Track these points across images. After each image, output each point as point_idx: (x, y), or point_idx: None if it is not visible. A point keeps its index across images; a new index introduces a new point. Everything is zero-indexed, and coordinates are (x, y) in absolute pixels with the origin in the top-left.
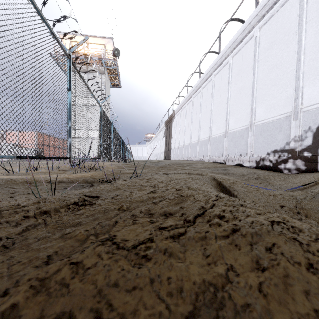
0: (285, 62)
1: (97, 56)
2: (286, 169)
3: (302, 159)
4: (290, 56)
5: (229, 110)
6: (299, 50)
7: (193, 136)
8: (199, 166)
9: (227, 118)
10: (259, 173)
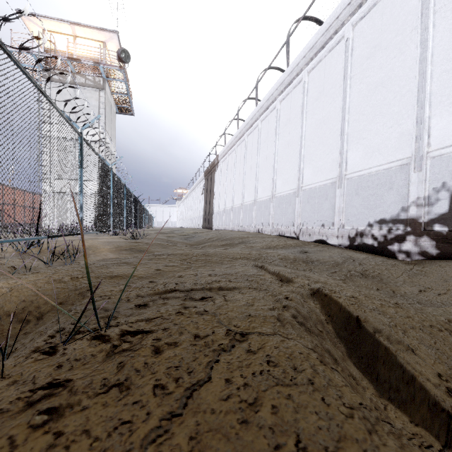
0: (398, 77)
1: (91, 59)
2: (403, 252)
3: (431, 237)
4: (407, 67)
5: (303, 154)
6: (423, 57)
7: (247, 194)
8: (259, 244)
9: (300, 167)
10: (360, 259)
